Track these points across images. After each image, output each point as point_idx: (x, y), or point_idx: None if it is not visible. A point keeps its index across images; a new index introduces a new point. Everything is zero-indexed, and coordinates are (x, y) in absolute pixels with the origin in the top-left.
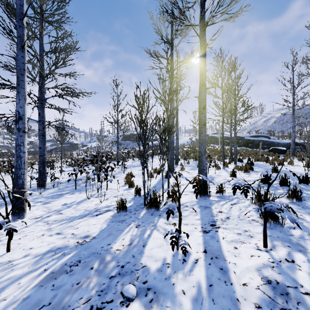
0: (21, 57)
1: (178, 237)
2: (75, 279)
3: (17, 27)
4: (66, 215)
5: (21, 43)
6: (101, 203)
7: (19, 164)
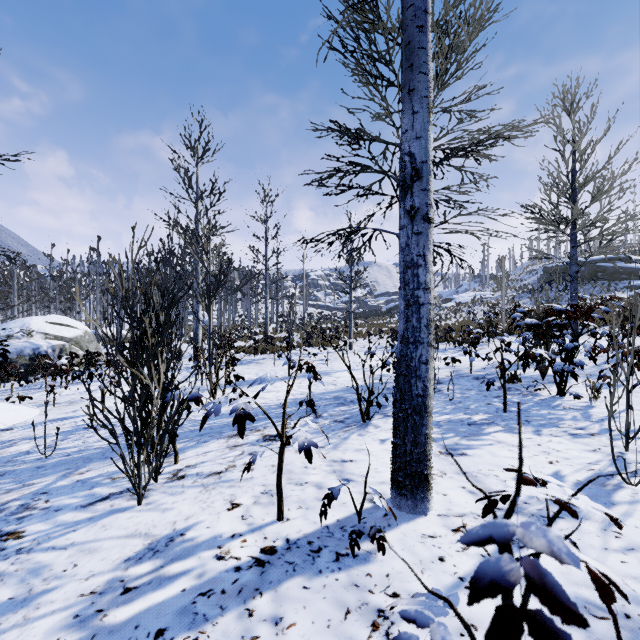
0: None
1: None
2: None
3: None
4: (619, 584)
5: None
6: None
7: (414, 329)
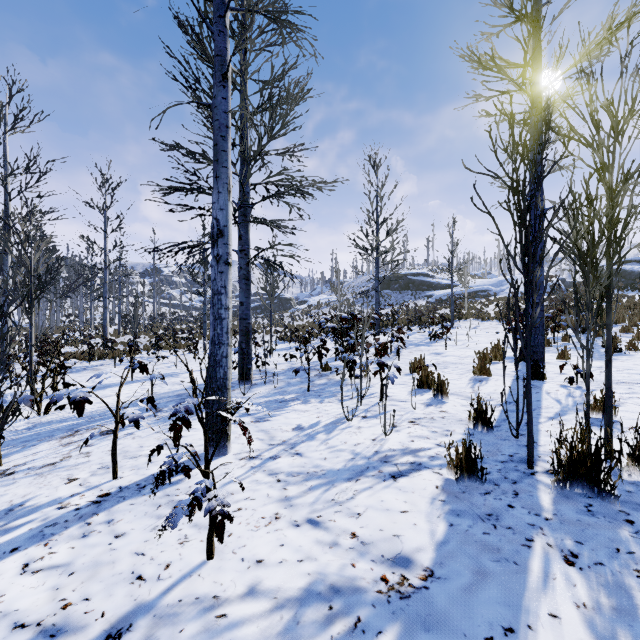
0: (222, 99)
1: None
2: None
3: (215, 36)
4: (313, 462)
5: (222, 70)
6: (386, 437)
7: (218, 335)
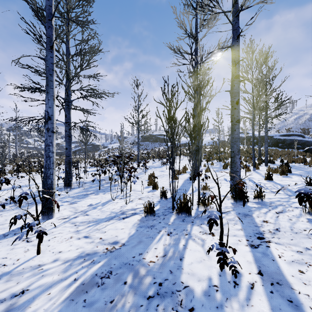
0: (50, 57)
1: (225, 252)
2: (108, 296)
3: (46, 28)
4: (92, 217)
5: (50, 44)
6: (127, 205)
7: (48, 164)
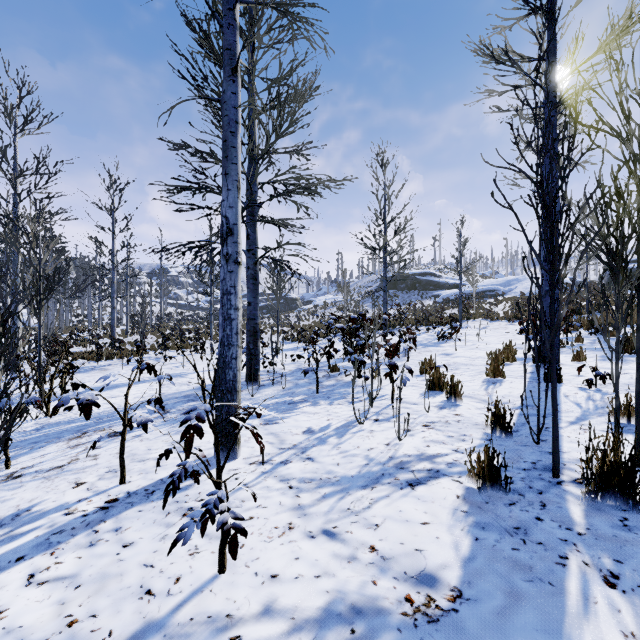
0: (231, 94)
1: None
2: None
3: (224, 29)
4: (325, 468)
5: (231, 64)
6: (401, 441)
7: (228, 336)
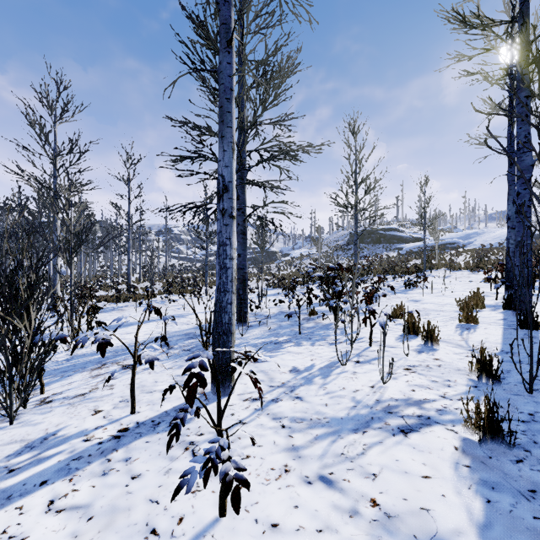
0: (226, 64)
1: None
2: None
3: (220, 6)
4: (314, 408)
5: (227, 37)
6: (385, 384)
7: (224, 283)
